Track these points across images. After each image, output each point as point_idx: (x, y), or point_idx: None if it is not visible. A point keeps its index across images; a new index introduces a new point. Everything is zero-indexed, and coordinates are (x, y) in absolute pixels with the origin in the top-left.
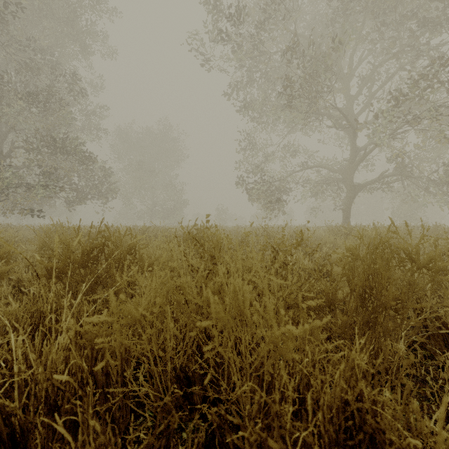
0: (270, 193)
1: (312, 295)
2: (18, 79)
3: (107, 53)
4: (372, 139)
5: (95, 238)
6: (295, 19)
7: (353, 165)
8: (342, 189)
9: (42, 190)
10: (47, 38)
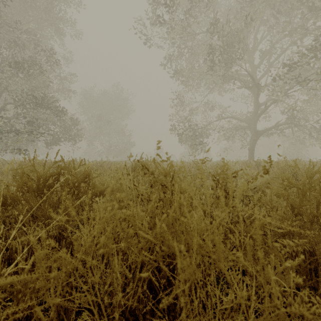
0: (195, 137)
1: (282, 231)
2: (10, 53)
3: (75, 35)
4: (271, 96)
5: (50, 167)
6: (213, 9)
7: (256, 116)
8: (248, 134)
9: (26, 134)
10: (31, 23)
